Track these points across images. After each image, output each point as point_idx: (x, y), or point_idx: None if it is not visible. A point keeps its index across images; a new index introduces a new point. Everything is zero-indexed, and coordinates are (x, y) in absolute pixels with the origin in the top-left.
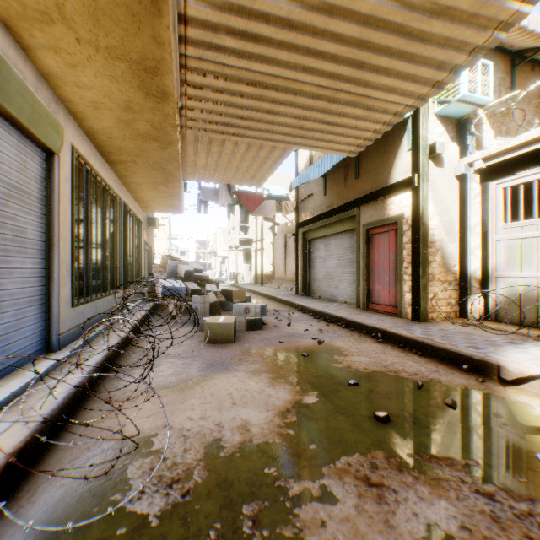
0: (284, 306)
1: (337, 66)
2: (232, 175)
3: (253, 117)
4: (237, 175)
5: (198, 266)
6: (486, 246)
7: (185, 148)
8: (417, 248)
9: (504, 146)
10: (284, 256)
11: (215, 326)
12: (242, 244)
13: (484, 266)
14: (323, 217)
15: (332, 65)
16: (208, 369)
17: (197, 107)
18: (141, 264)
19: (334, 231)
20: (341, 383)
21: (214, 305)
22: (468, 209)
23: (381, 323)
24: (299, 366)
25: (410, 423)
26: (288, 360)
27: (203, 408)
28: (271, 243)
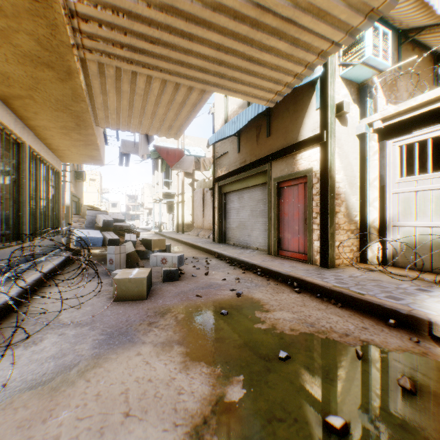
0: (202, 253)
1: None
2: (149, 124)
3: (165, 43)
4: (154, 124)
5: (120, 216)
6: (384, 198)
7: (90, 83)
8: (325, 199)
9: (403, 107)
10: (202, 207)
11: (125, 281)
12: (166, 197)
13: (382, 216)
14: (237, 172)
15: None
16: (106, 344)
17: (92, 18)
18: (59, 214)
19: (247, 185)
20: (269, 356)
21: (132, 254)
22: (368, 165)
23: (295, 271)
24: (219, 330)
25: (375, 431)
26: (205, 322)
27: (76, 432)
28: (191, 197)
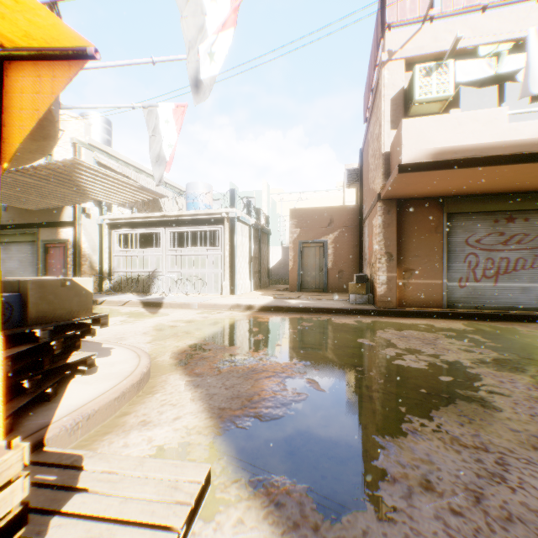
0: None
1: (30, 194)
2: None
3: None
4: None
5: None
6: (111, 258)
7: None
8: (76, 258)
9: (116, 217)
10: None
11: None
12: None
13: (110, 267)
14: (5, 228)
15: (29, 194)
16: None
17: None
18: None
19: (17, 240)
20: None
21: None
22: (104, 240)
23: None
24: None
25: None
26: None
27: None
28: None
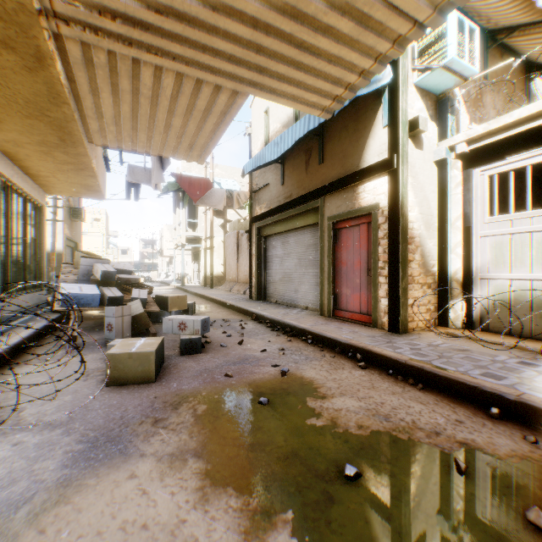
0: (236, 314)
1: None
2: (162, 141)
3: (178, 14)
4: (169, 141)
5: (127, 265)
6: (469, 243)
7: (74, 77)
8: (396, 244)
9: (495, 125)
10: (237, 255)
11: (124, 357)
12: (190, 242)
13: (467, 266)
14: (281, 209)
15: None
16: (84, 459)
17: None
18: (42, 263)
19: (293, 226)
20: (330, 473)
21: (139, 317)
22: (449, 200)
23: (357, 338)
24: (256, 430)
25: None
26: (236, 417)
27: None
28: (222, 241)
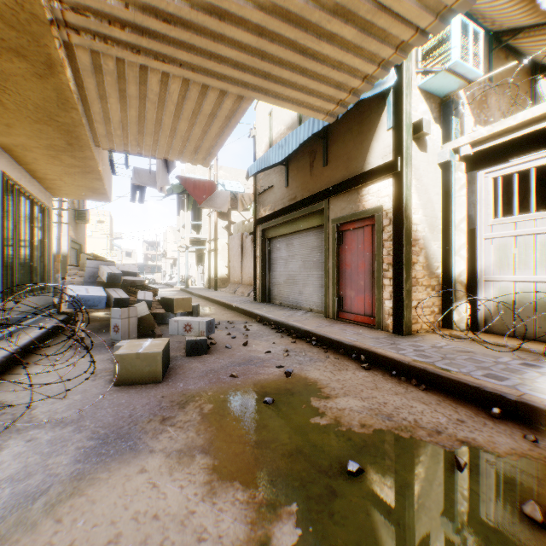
0: (240, 316)
1: None
2: (168, 145)
3: (185, 23)
4: (175, 145)
5: (132, 268)
6: (474, 245)
7: (83, 83)
8: (400, 246)
9: (498, 127)
10: (241, 257)
11: (131, 358)
12: (194, 244)
13: (472, 268)
14: (285, 211)
15: None
16: (96, 454)
17: None
18: (48, 265)
19: (298, 228)
20: (334, 469)
21: (145, 319)
22: (453, 202)
23: (361, 339)
24: (261, 429)
25: None
26: (242, 415)
27: None
28: (226, 243)
